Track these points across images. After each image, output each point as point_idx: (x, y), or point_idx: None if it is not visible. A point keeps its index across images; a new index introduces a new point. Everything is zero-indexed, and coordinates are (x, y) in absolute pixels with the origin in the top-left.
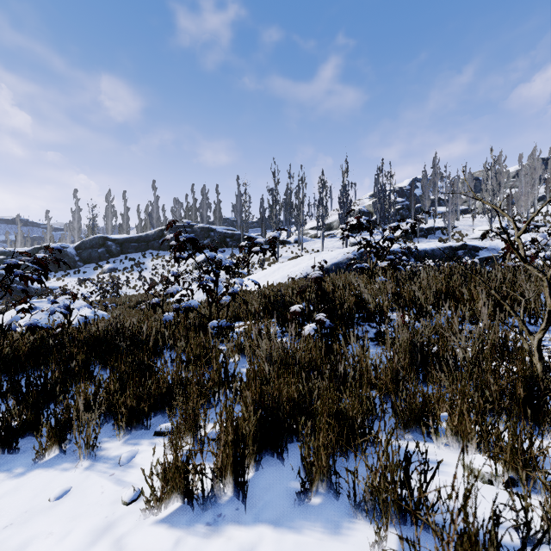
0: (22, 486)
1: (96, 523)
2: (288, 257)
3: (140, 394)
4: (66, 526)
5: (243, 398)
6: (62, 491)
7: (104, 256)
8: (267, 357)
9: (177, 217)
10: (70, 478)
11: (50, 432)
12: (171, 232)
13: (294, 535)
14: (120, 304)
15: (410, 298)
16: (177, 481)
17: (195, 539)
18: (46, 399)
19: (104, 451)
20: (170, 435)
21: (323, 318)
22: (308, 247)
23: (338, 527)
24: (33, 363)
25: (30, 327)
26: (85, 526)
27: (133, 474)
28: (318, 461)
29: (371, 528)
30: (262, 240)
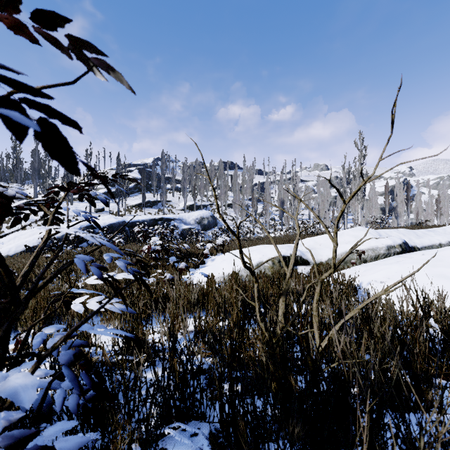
0: None
1: None
2: (32, 220)
3: None
4: None
5: None
6: None
7: None
8: None
9: None
10: None
11: None
12: None
13: None
14: None
15: None
16: None
17: None
18: None
19: None
20: None
21: None
22: None
23: None
24: None
25: None
26: None
27: None
28: None
29: None
30: None
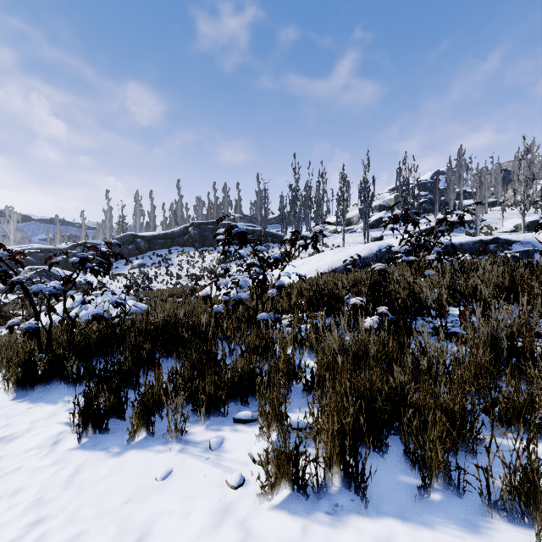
0: (125, 465)
1: (212, 504)
2: (309, 253)
3: (218, 382)
4: (184, 506)
5: (336, 388)
6: (166, 471)
7: (134, 253)
8: (340, 349)
9: (199, 215)
10: (167, 459)
11: (139, 415)
12: (195, 229)
13: (429, 530)
14: (152, 297)
15: (467, 292)
16: (285, 468)
17: (321, 527)
18: (126, 384)
19: (190, 436)
20: (260, 422)
21: (385, 311)
22: (328, 242)
23: (475, 526)
24: (101, 350)
25: (96, 317)
26: (202, 507)
27: (229, 459)
28: (435, 456)
29: (514, 529)
30: (307, 234)
